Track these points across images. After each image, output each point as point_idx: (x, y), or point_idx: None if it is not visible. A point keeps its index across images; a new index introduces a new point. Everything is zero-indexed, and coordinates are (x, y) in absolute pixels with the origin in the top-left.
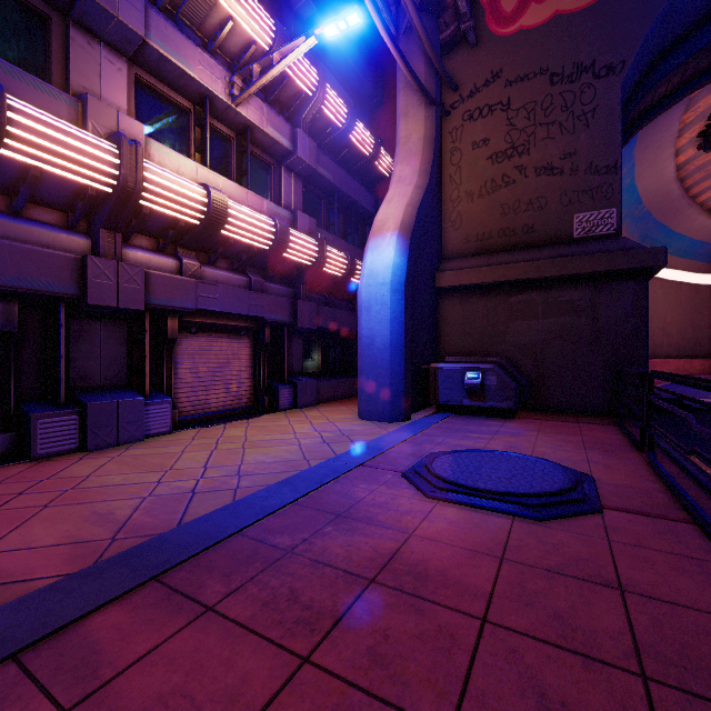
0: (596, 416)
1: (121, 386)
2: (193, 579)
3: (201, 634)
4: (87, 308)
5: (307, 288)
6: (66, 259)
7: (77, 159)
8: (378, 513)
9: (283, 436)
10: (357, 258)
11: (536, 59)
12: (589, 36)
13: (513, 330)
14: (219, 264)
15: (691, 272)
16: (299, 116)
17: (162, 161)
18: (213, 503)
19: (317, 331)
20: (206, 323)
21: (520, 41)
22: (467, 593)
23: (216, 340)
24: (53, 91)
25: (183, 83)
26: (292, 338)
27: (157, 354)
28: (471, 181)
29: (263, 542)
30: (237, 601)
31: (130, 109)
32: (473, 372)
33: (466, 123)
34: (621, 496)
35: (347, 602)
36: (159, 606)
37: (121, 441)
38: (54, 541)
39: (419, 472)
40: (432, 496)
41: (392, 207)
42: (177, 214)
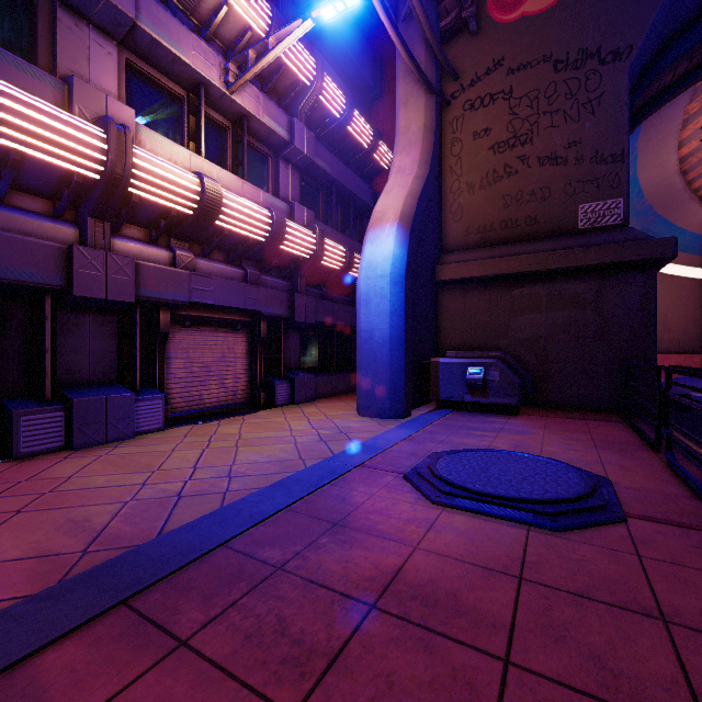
0: (602, 412)
1: (111, 381)
2: (168, 603)
3: (169, 679)
4: (73, 300)
5: (304, 281)
6: (51, 248)
7: (61, 143)
8: (378, 522)
9: (279, 433)
10: (355, 251)
11: (539, 46)
12: (594, 21)
13: (516, 324)
14: (214, 257)
15: (692, 267)
16: (296, 106)
17: (154, 149)
18: (199, 509)
19: (315, 326)
20: (200, 317)
21: (523, 28)
22: (483, 624)
23: (210, 334)
24: (37, 72)
25: (176, 69)
26: (290, 332)
27: (149, 349)
28: (472, 172)
29: (251, 556)
30: (215, 633)
31: (121, 95)
32: (475, 367)
33: (466, 113)
34: (644, 502)
35: (343, 635)
36: (124, 638)
37: (110, 439)
38: (19, 554)
39: (422, 474)
40: (437, 501)
41: (392, 197)
42: (169, 203)
